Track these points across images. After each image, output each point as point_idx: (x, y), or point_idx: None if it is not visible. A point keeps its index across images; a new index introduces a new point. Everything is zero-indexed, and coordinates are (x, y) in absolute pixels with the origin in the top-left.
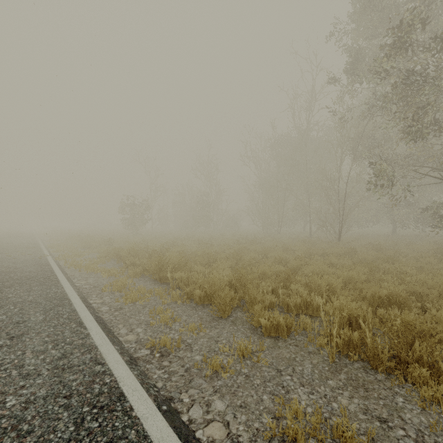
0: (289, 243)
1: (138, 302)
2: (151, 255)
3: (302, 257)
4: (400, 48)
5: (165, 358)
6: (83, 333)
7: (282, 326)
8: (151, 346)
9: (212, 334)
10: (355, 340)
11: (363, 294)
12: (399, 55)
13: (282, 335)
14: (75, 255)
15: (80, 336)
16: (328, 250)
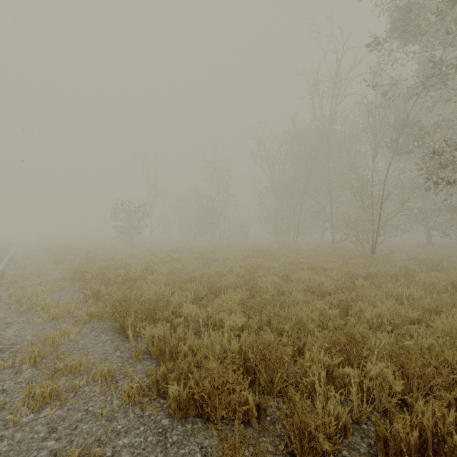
0: (311, 256)
1: (48, 406)
2: (126, 279)
3: (349, 285)
4: None
5: None
6: None
7: None
8: None
9: None
10: None
11: None
12: None
13: None
14: (32, 276)
15: None
16: (372, 269)
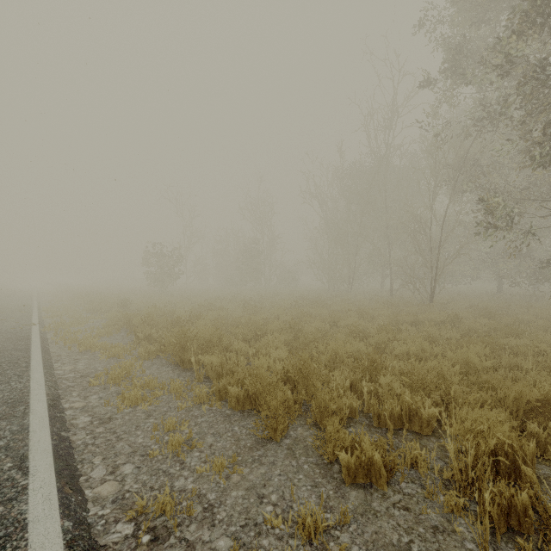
0: (365, 305)
1: (140, 405)
2: (175, 324)
3: (388, 328)
4: (532, 26)
5: (159, 548)
6: (16, 485)
7: (378, 467)
8: (138, 515)
9: (254, 479)
10: (522, 508)
11: (499, 396)
12: (528, 38)
13: (377, 483)
14: (73, 323)
15: (6, 495)
16: (421, 316)
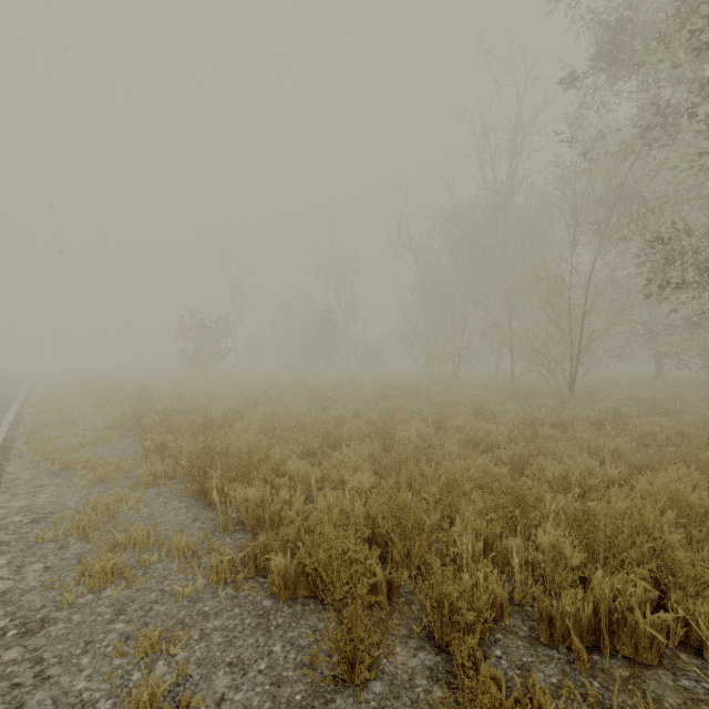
0: (479, 395)
1: (111, 586)
2: (204, 427)
3: (527, 434)
4: None
5: None
6: None
7: None
8: None
9: None
10: None
11: None
12: None
13: None
14: (62, 423)
15: None
16: (565, 413)
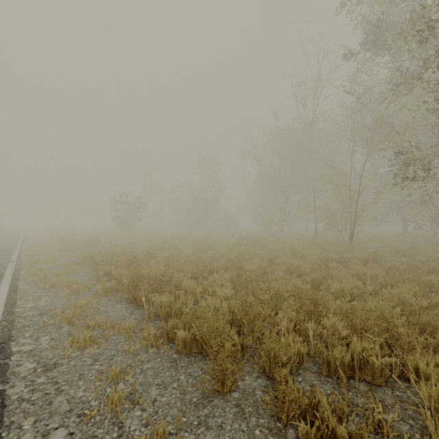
0: (295, 244)
1: (89, 347)
2: (132, 262)
3: (321, 266)
4: None
5: None
6: None
7: None
8: None
9: None
10: None
11: None
12: None
13: None
14: (46, 261)
15: None
16: (346, 254)
